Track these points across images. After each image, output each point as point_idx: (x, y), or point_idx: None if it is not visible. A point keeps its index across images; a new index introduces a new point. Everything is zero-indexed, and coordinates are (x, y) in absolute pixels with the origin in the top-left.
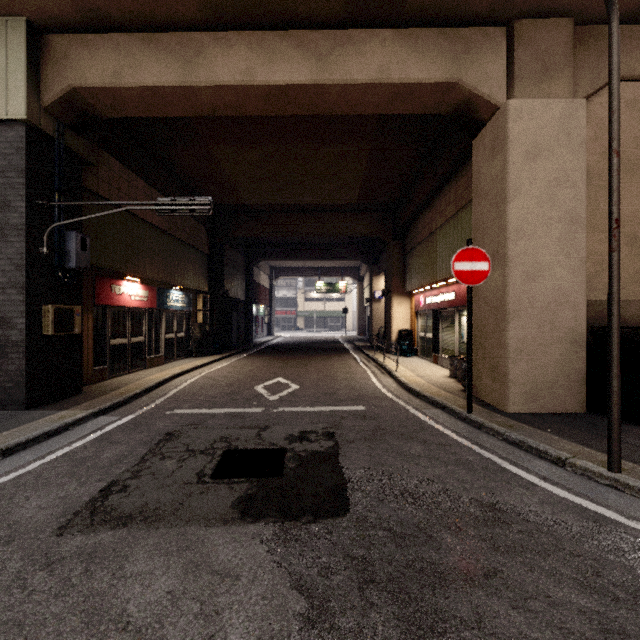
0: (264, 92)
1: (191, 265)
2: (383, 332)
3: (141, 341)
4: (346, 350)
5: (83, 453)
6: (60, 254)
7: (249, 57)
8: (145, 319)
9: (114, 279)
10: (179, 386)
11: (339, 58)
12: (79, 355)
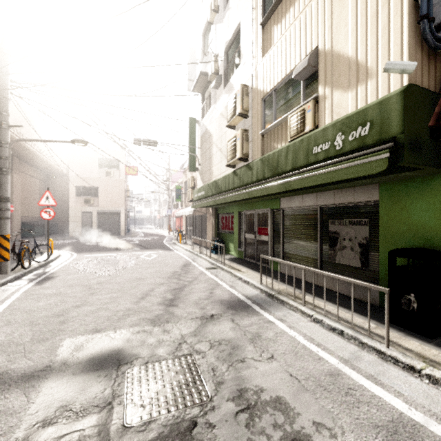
0: None
1: None
2: None
3: None
4: None
5: None
6: None
7: None
8: None
9: None
10: None
11: None
12: None
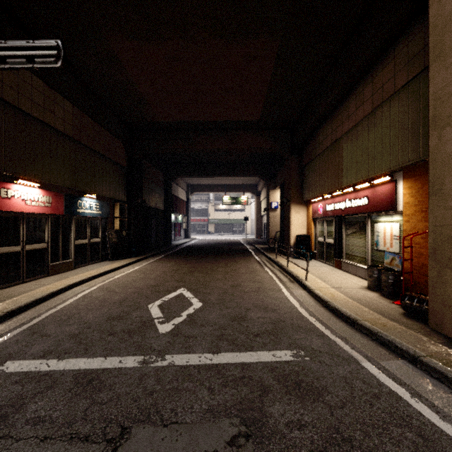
0: None
1: (107, 175)
2: (280, 236)
3: (42, 248)
4: (248, 252)
5: None
6: None
7: None
8: (48, 225)
9: None
10: (63, 303)
11: None
12: None
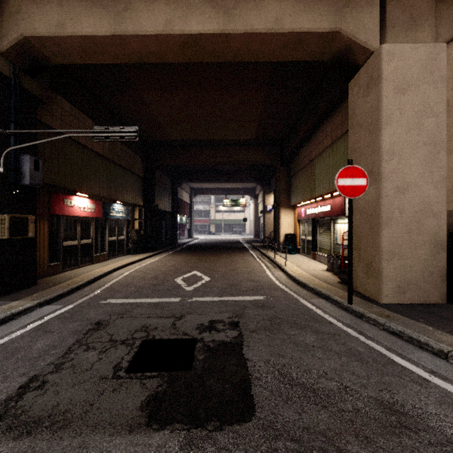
0: (181, 41)
1: (129, 185)
2: (273, 235)
3: (89, 242)
4: (246, 249)
5: (18, 343)
6: (16, 173)
7: (168, 11)
8: (92, 226)
9: (66, 194)
10: (116, 278)
11: (242, 11)
12: (34, 254)
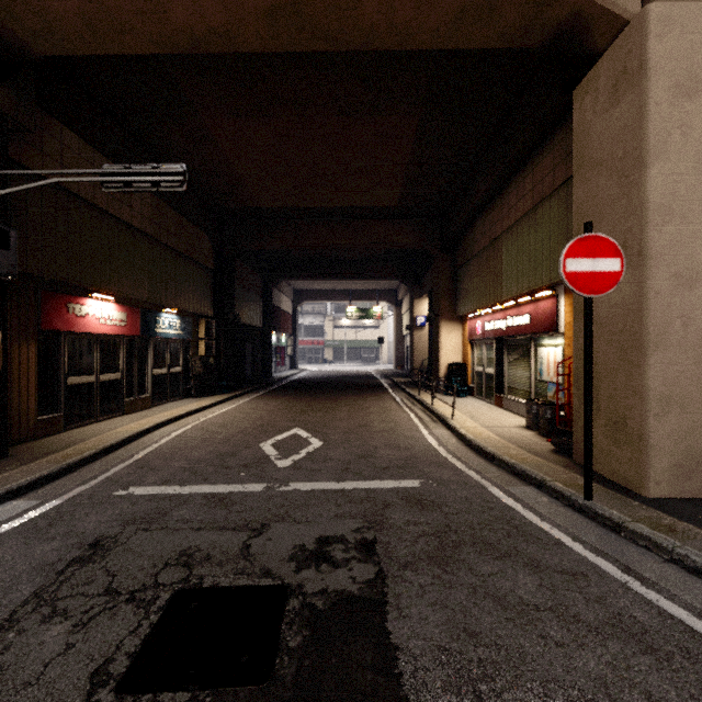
0: (266, 4)
1: (190, 282)
2: (427, 365)
3: (116, 379)
4: (383, 387)
5: None
6: None
7: None
8: (123, 350)
9: (72, 295)
10: (157, 442)
11: None
12: (3, 402)
